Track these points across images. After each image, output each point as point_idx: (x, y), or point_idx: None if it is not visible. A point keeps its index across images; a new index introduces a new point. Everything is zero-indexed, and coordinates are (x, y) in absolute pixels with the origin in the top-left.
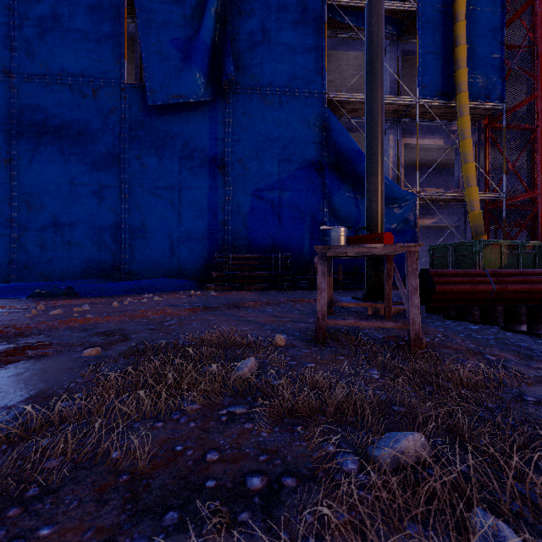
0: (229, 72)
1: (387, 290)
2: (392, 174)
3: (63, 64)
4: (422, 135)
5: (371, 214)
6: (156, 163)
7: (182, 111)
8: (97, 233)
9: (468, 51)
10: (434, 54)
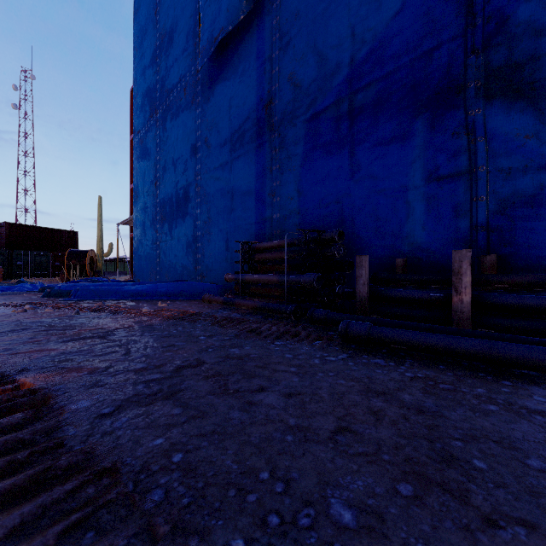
0: None
1: None
2: None
3: (173, 80)
4: None
5: None
6: (216, 138)
7: (233, 54)
8: (186, 233)
9: None
10: None
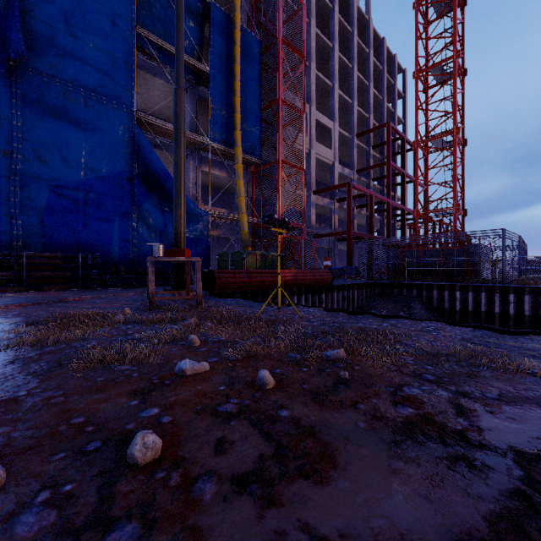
0: (21, 51)
1: (187, 282)
2: (192, 192)
3: None
4: (214, 166)
5: (177, 233)
6: None
7: None
8: None
9: (242, 118)
10: (221, 112)
